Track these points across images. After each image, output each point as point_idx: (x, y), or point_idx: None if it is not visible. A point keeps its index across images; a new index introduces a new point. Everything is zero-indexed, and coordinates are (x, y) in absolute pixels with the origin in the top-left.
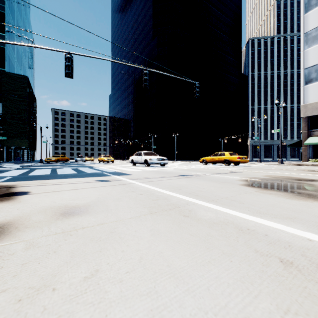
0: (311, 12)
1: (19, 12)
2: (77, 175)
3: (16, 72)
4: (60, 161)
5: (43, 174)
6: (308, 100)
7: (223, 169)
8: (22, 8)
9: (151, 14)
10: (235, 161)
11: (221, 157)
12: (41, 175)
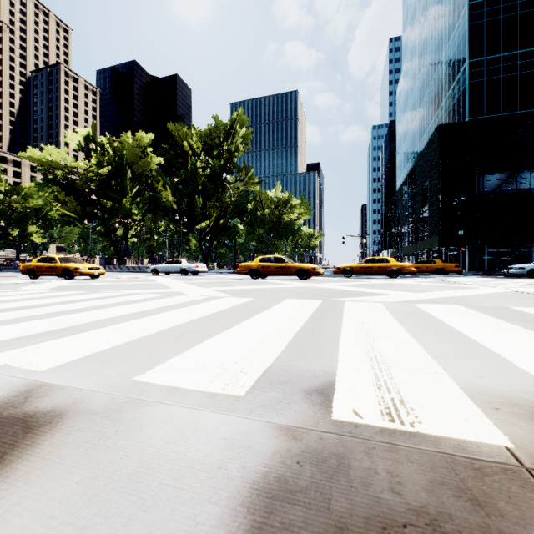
0: None
1: None
2: None
3: None
4: None
5: None
6: None
7: None
8: None
9: None
10: None
11: None
12: None
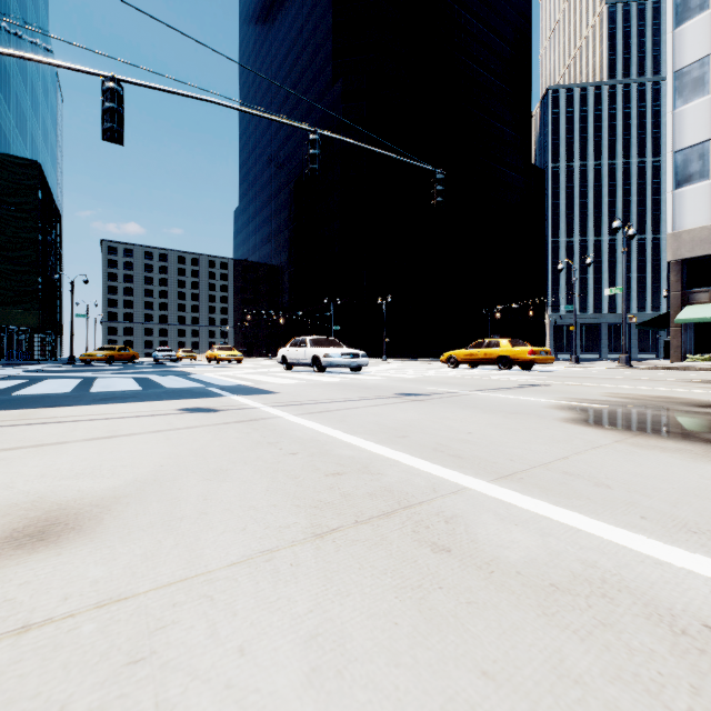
0: (690, 23)
1: (20, 13)
2: (139, 395)
3: (14, 152)
4: (118, 361)
5: (52, 391)
6: (683, 223)
7: (499, 378)
8: (29, 5)
9: (330, 26)
10: (524, 360)
11: (492, 351)
12: (44, 395)
